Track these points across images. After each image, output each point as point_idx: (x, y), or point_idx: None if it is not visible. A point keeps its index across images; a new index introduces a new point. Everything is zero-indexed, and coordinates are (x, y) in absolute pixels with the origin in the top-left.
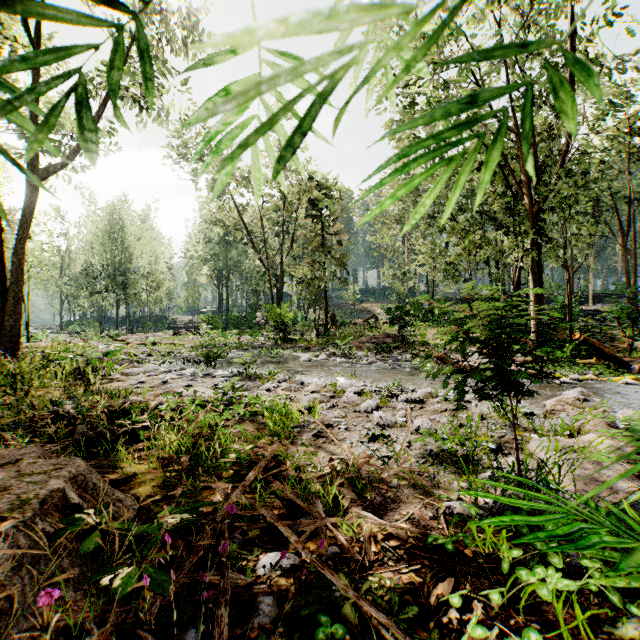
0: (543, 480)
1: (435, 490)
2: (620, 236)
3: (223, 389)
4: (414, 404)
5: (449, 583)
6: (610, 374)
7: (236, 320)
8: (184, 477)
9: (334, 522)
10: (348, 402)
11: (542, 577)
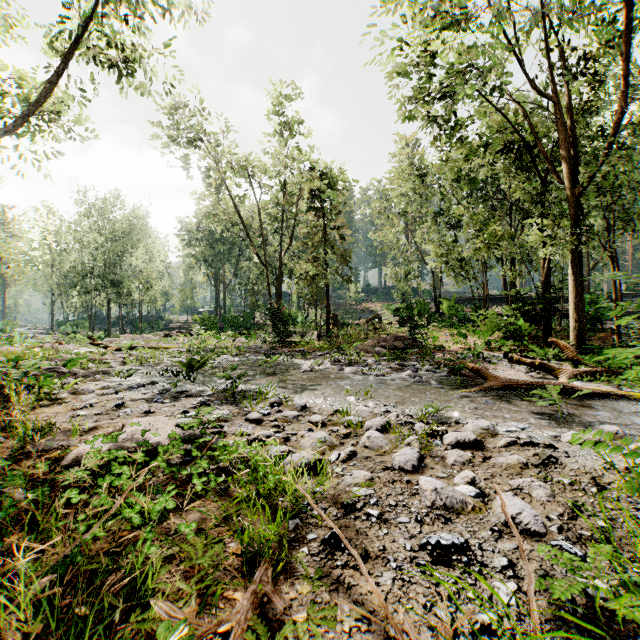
0: None
1: None
2: None
3: (185, 427)
4: (470, 450)
5: None
6: None
7: (233, 320)
8: None
9: None
10: (371, 447)
11: None
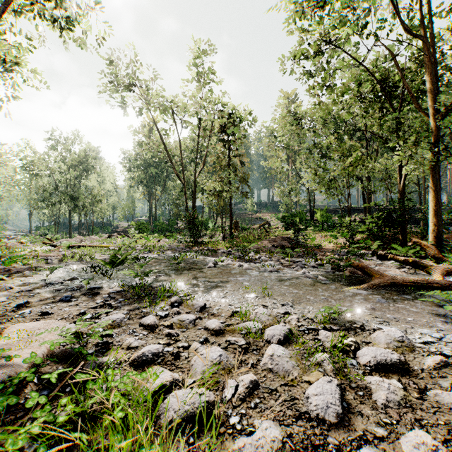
0: None
1: None
2: None
3: (52, 346)
4: (395, 375)
5: None
6: None
7: (161, 226)
8: None
9: None
10: (275, 371)
11: None
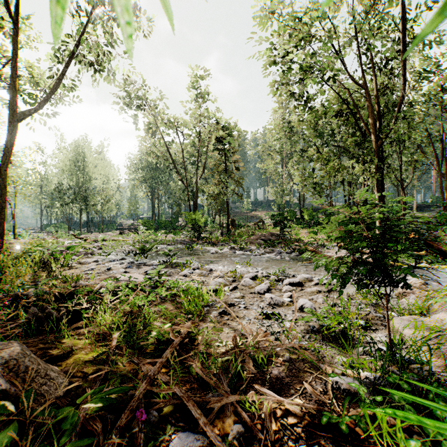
0: (415, 358)
1: (321, 364)
2: (437, 163)
3: (151, 275)
4: (295, 287)
5: None
6: (439, 263)
7: (164, 223)
8: (110, 355)
9: (238, 400)
10: (245, 285)
11: None
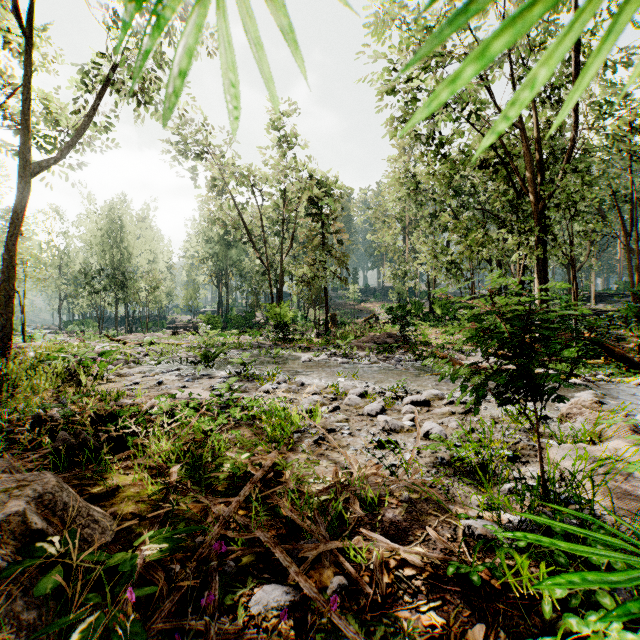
0: (574, 496)
1: (450, 505)
2: (624, 235)
3: (219, 391)
4: (420, 407)
5: (480, 628)
6: (622, 375)
7: (236, 320)
8: (171, 492)
9: (340, 546)
10: (351, 404)
11: (598, 628)
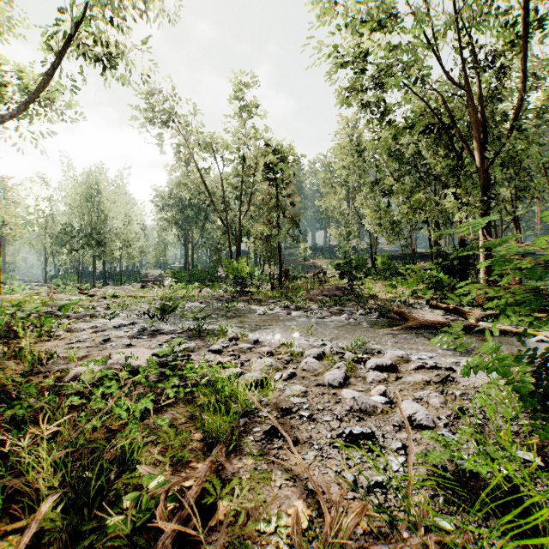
0: None
1: None
2: None
3: (160, 354)
4: (386, 372)
5: None
6: None
7: (199, 274)
8: None
9: None
10: (308, 370)
11: None
